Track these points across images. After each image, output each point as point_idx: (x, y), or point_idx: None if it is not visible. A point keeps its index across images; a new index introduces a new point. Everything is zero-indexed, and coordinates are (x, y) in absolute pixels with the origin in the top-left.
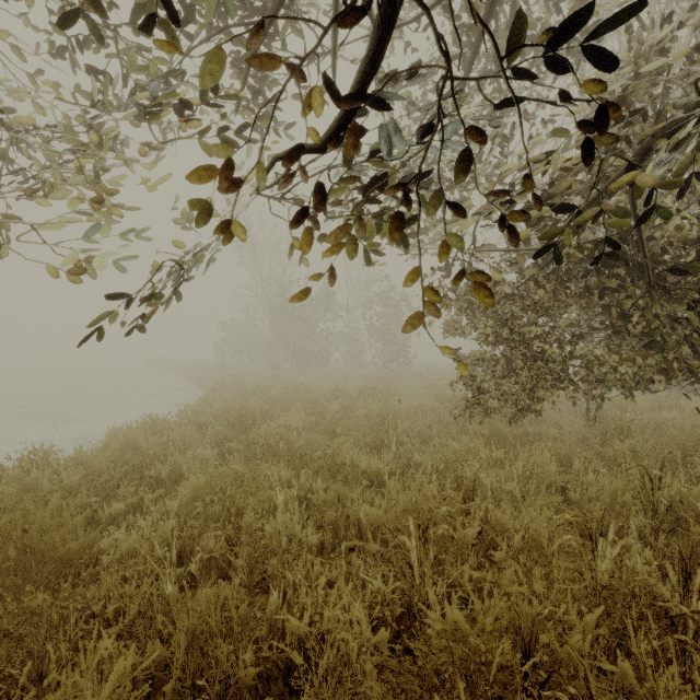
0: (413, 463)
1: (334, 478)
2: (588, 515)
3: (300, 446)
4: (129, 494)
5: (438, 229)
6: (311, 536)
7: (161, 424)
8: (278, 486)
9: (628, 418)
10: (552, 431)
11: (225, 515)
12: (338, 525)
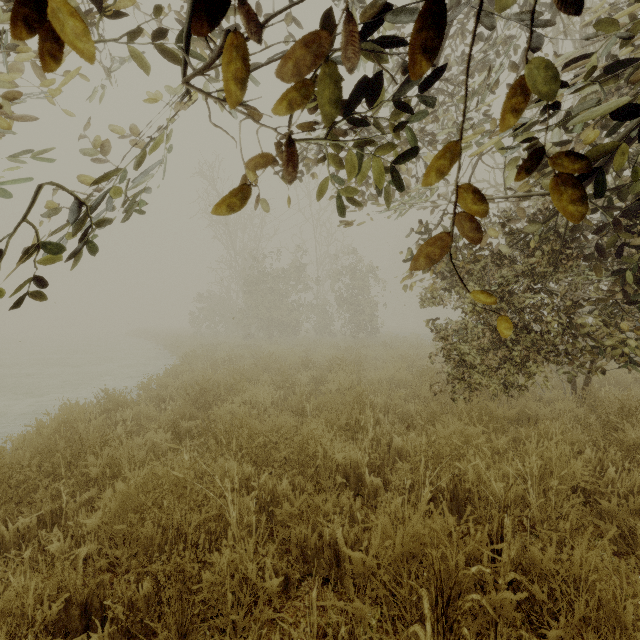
0: (394, 448)
1: (303, 471)
2: (623, 528)
3: (264, 430)
4: (49, 499)
5: (419, 185)
6: (269, 580)
7: (116, 401)
8: (230, 496)
9: (618, 393)
10: (543, 409)
11: (160, 537)
12: (308, 546)
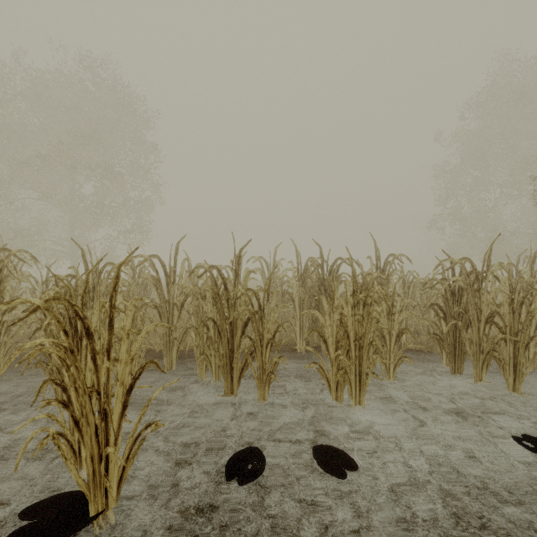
0: None
1: None
2: None
3: None
4: None
5: None
6: None
7: None
8: None
9: None
10: None
11: None
12: None
